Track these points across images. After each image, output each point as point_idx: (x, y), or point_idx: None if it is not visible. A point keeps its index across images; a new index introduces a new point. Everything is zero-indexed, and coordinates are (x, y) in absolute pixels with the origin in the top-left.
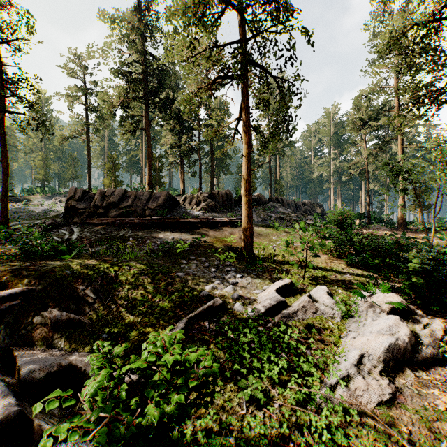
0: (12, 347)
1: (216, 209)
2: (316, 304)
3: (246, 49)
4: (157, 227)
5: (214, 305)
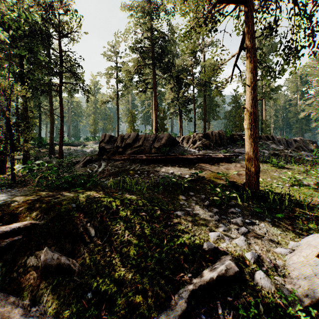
0: (0, 293)
1: (210, 147)
2: None
3: None
4: (160, 162)
5: (226, 274)
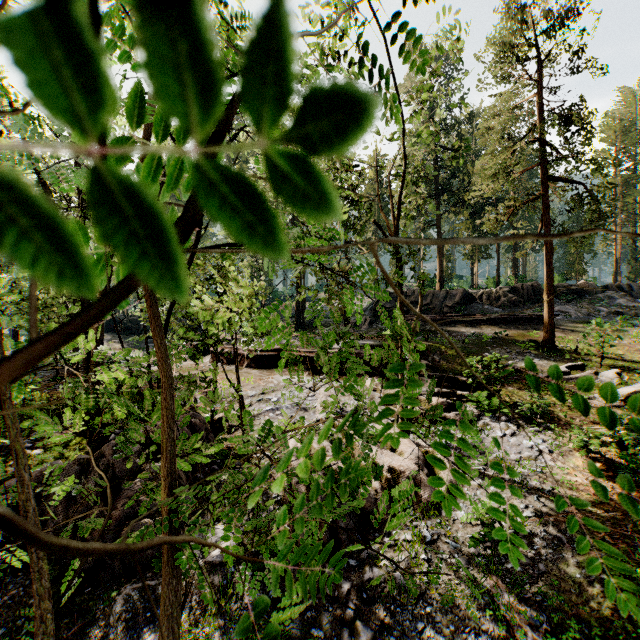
0: None
1: (518, 305)
2: (599, 377)
3: (547, 170)
4: (456, 323)
5: (513, 368)
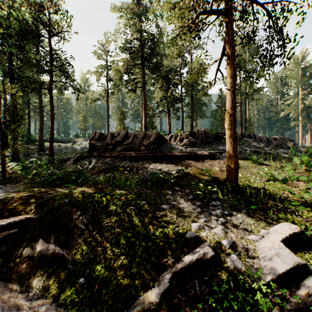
0: None
1: (196, 145)
2: None
3: None
4: (149, 159)
5: (204, 258)
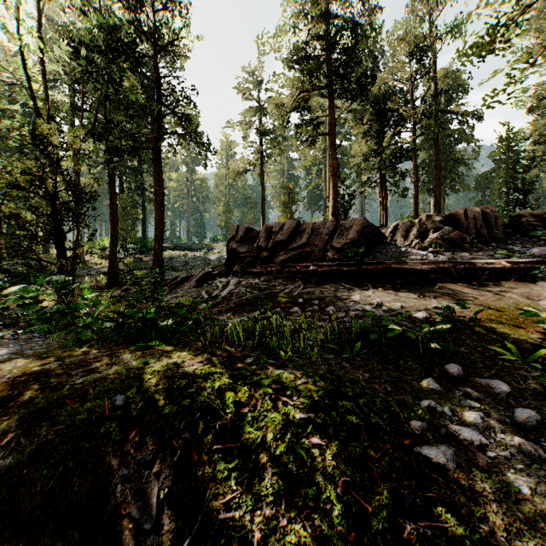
0: None
1: (462, 245)
2: None
3: None
4: (347, 279)
5: None
